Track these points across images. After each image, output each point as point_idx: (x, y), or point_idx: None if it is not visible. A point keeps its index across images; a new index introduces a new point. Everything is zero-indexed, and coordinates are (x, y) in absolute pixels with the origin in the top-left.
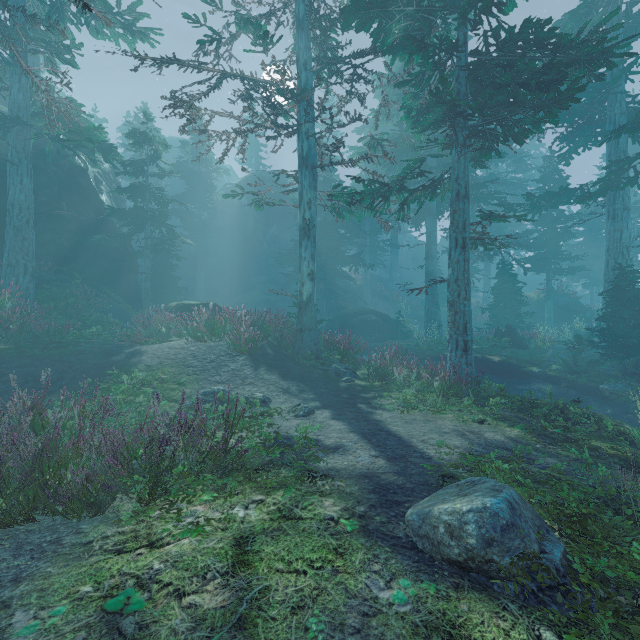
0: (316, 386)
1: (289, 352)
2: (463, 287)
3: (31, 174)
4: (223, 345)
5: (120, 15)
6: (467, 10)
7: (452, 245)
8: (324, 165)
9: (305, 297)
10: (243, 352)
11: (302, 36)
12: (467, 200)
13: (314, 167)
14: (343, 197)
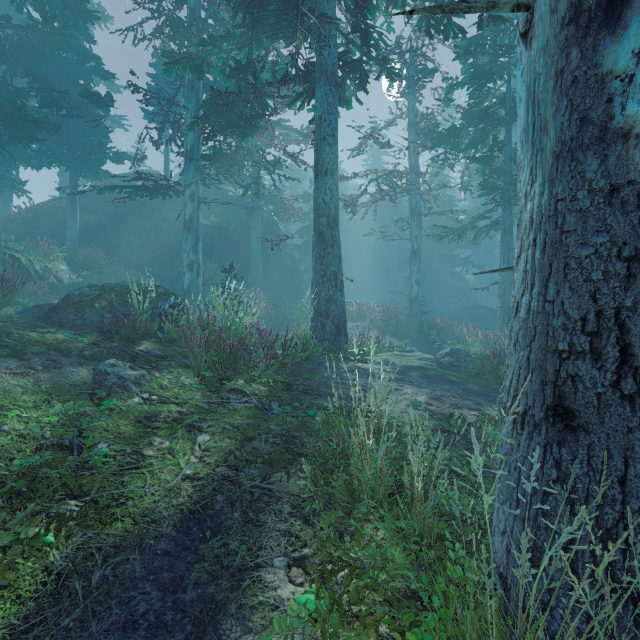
0: (418, 345)
1: (403, 329)
2: (507, 287)
3: (260, 233)
4: (365, 324)
5: (301, 131)
6: (509, 124)
7: (501, 262)
8: (425, 214)
9: (413, 295)
10: (376, 327)
11: (412, 133)
12: (510, 235)
13: (419, 214)
14: (435, 236)
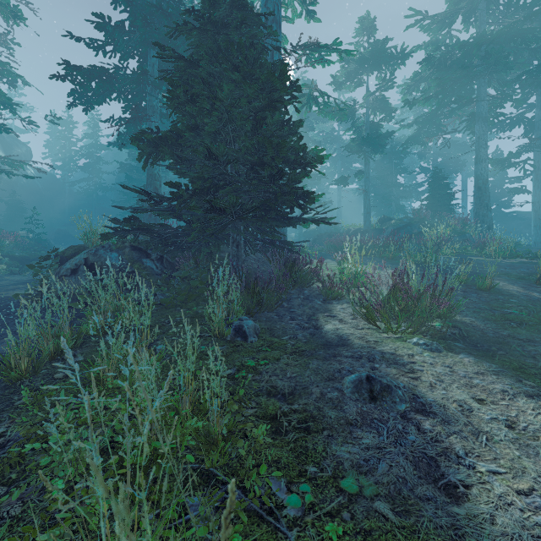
0: None
1: None
2: None
3: None
4: None
5: None
6: None
7: None
8: None
9: None
10: None
11: None
12: None
13: None
14: None
